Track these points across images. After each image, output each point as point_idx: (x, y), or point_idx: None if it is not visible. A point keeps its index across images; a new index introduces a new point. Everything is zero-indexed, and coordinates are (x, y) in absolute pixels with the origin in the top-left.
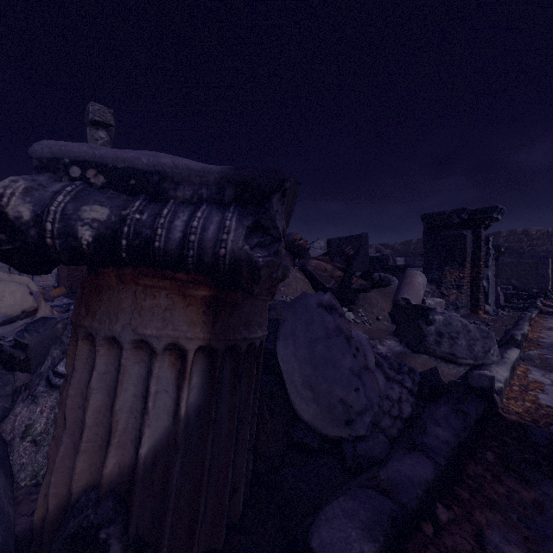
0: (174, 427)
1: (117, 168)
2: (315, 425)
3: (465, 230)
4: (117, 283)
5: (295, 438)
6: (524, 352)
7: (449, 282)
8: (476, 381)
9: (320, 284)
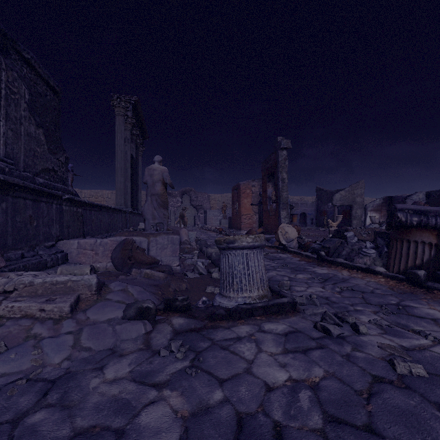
0: (430, 258)
1: (416, 210)
2: None
3: None
4: (415, 231)
5: None
6: None
7: None
8: None
9: None
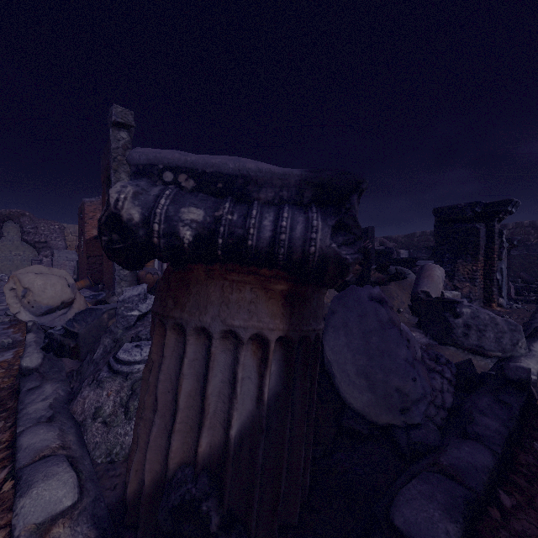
0: (258, 411)
1: (206, 172)
2: (367, 413)
3: (478, 223)
4: (205, 278)
5: (346, 425)
6: None
7: (462, 275)
8: (513, 373)
9: None
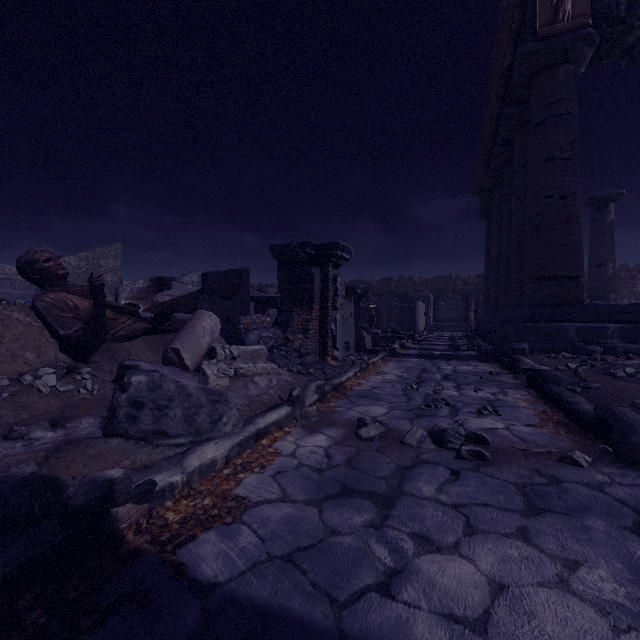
0: None
1: None
2: None
3: (314, 267)
4: None
5: None
6: (302, 410)
7: (297, 325)
8: (75, 494)
9: (54, 330)
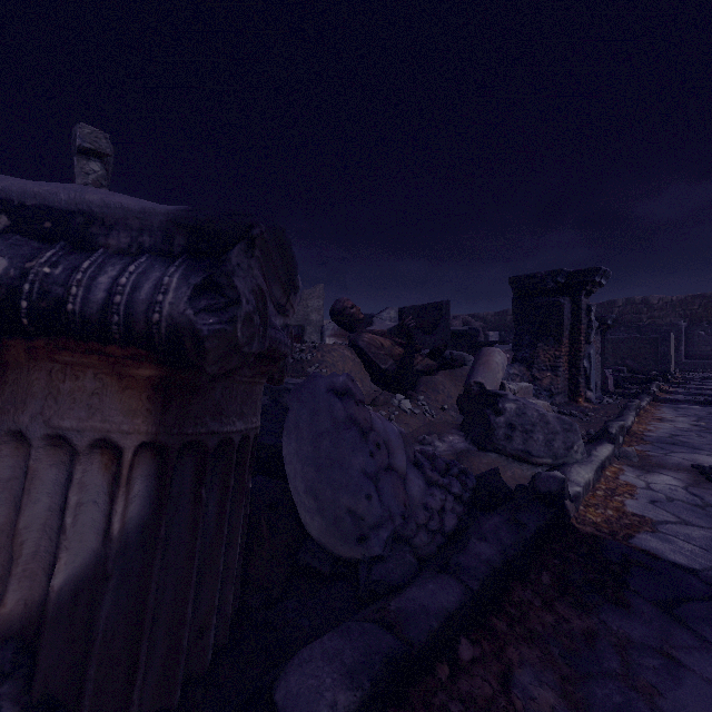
0: (104, 549)
1: (26, 205)
2: (324, 544)
3: (562, 297)
4: (26, 360)
5: (301, 561)
6: (619, 449)
7: (543, 362)
8: (543, 484)
9: (375, 365)
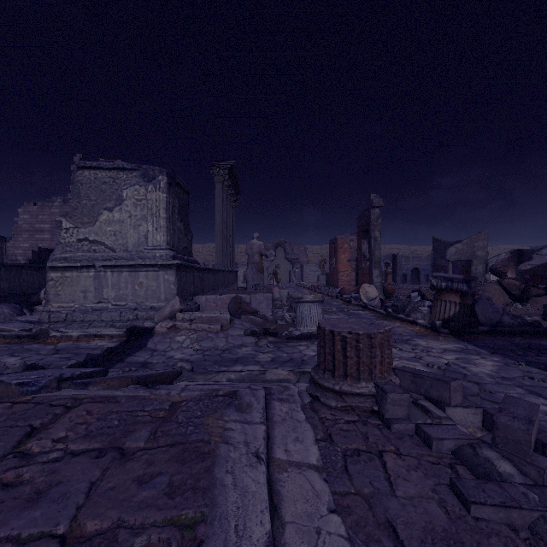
0: (454, 313)
1: (445, 277)
2: (483, 323)
3: None
4: (445, 293)
5: (479, 326)
6: None
7: None
8: None
9: (509, 292)
